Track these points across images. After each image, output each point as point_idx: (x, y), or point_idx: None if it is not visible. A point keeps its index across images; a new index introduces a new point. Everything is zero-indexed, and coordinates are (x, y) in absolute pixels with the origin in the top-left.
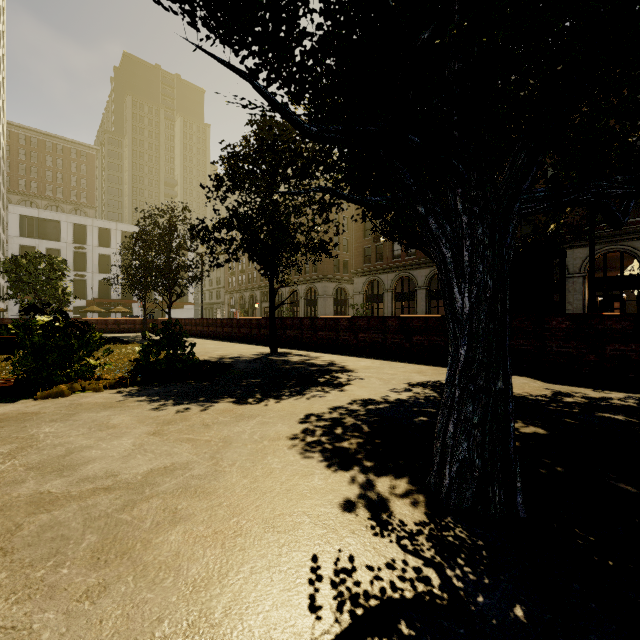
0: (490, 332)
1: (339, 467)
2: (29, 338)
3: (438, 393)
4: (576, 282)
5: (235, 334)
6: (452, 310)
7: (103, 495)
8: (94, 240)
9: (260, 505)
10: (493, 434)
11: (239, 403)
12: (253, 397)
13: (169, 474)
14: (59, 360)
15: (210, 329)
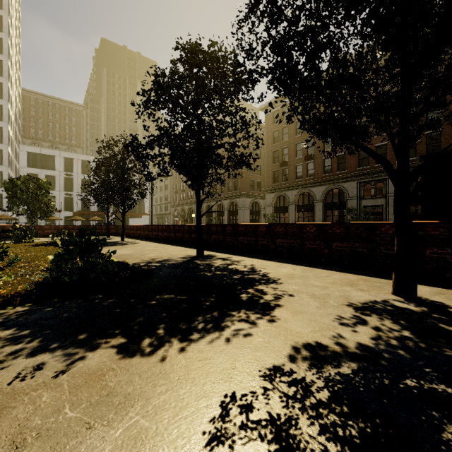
0: None
1: None
2: None
3: (409, 330)
4: None
5: (172, 238)
6: None
7: None
8: (78, 169)
9: None
10: None
11: (125, 351)
12: (152, 334)
13: None
14: None
15: (153, 233)
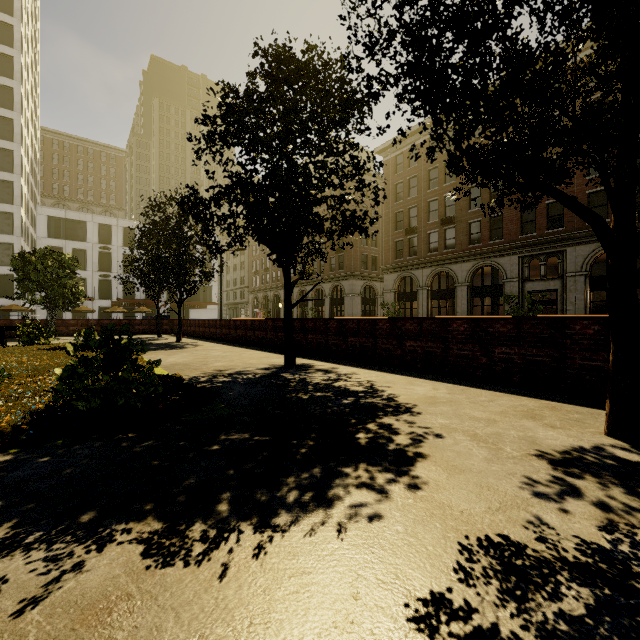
0: None
1: None
2: None
3: None
4: None
5: (249, 338)
6: None
7: None
8: (119, 240)
9: None
10: None
11: (157, 552)
12: (208, 513)
13: None
14: None
15: (223, 331)
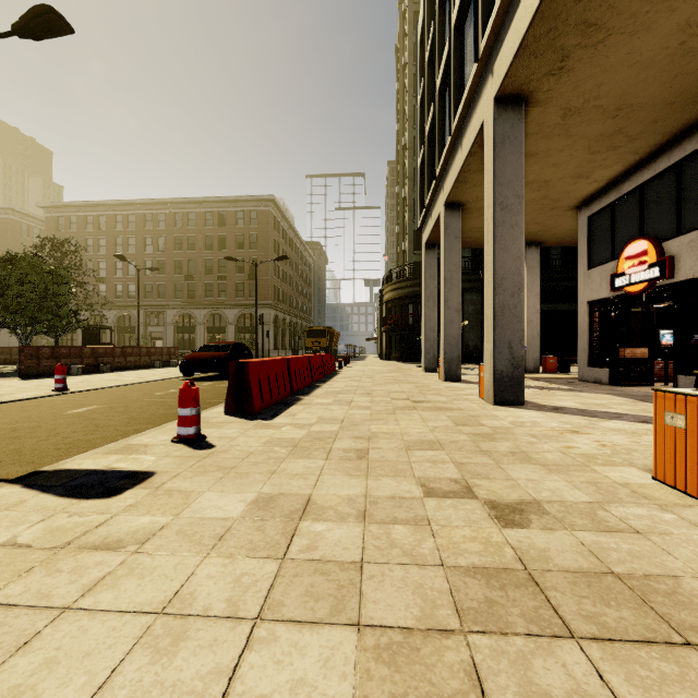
0: None
1: (0, 371)
2: None
3: None
4: (201, 328)
5: None
6: None
7: None
8: None
9: None
10: None
11: None
12: None
13: None
14: None
15: None
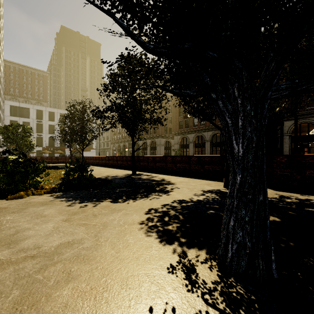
0: (255, 167)
1: (166, 242)
2: (5, 167)
3: (219, 196)
4: (285, 138)
5: (115, 164)
6: (232, 154)
7: (29, 261)
8: (46, 117)
9: (120, 268)
10: (257, 227)
11: (114, 202)
12: (121, 198)
13: (70, 247)
14: (20, 179)
15: (103, 161)
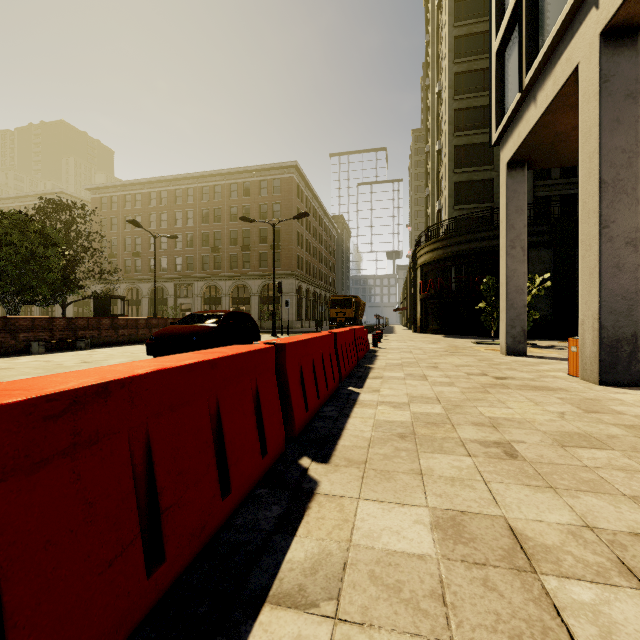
0: None
1: None
2: None
3: None
4: (227, 299)
5: None
6: None
7: None
8: None
9: None
10: None
11: None
12: None
13: None
14: None
15: None
